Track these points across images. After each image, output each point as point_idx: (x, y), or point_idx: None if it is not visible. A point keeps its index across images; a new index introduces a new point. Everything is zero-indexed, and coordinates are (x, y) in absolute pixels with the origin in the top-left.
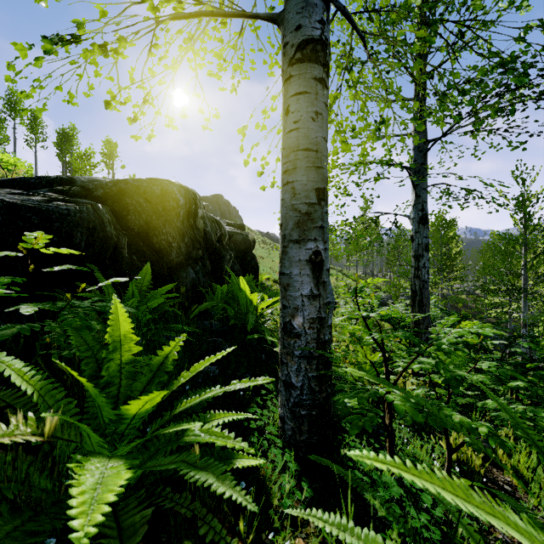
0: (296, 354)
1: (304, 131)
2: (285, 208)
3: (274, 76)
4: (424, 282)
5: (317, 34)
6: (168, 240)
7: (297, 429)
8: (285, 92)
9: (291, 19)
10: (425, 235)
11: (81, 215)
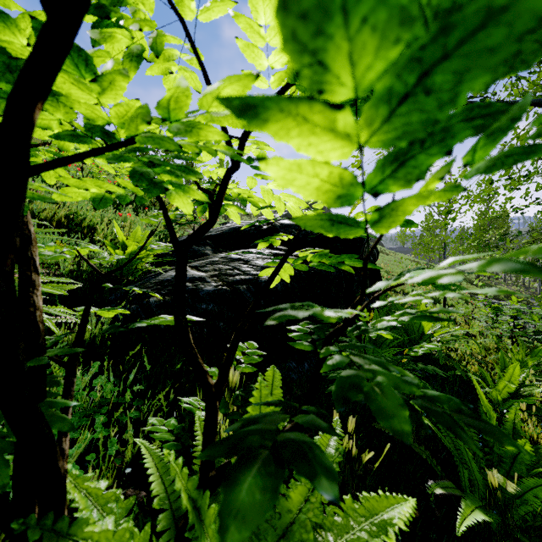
0: None
1: None
2: None
3: None
4: None
5: None
6: (351, 275)
7: None
8: None
9: None
10: None
11: (333, 274)
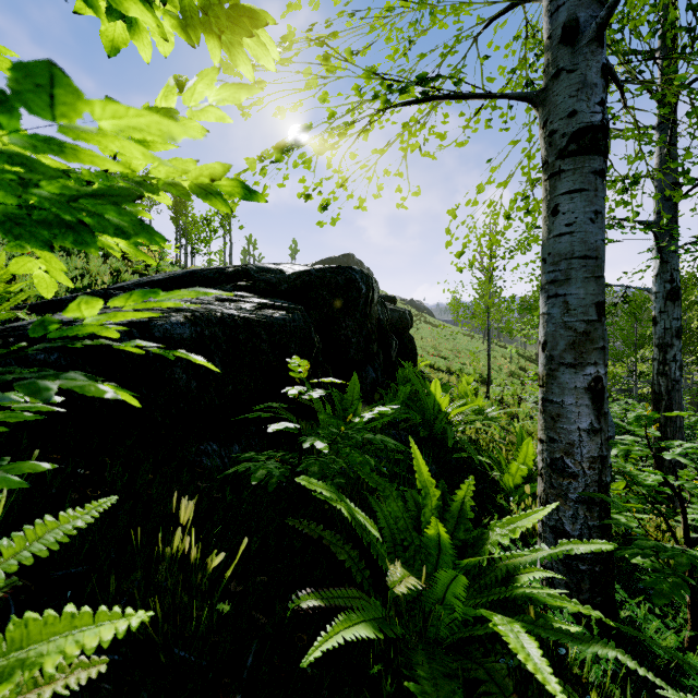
0: (571, 498)
1: (581, 235)
2: (552, 325)
3: (471, 128)
4: (674, 382)
5: (597, 119)
6: (347, 335)
7: (574, 586)
8: (550, 188)
9: (560, 103)
10: (676, 316)
11: (294, 324)
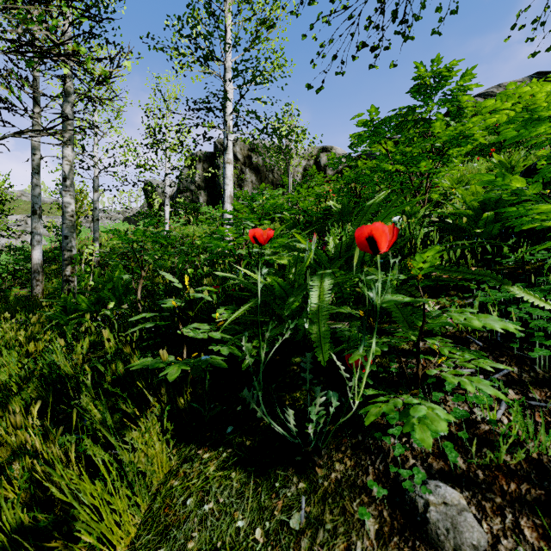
0: None
1: None
2: None
3: None
4: None
5: None
6: None
7: None
8: None
9: None
10: None
11: None
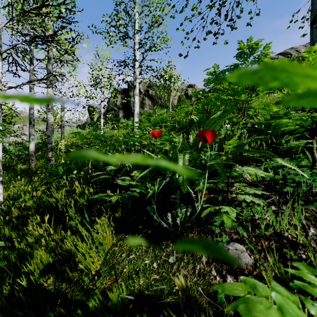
0: None
1: None
2: None
3: None
4: None
5: None
6: None
7: None
8: None
9: None
10: None
11: None
